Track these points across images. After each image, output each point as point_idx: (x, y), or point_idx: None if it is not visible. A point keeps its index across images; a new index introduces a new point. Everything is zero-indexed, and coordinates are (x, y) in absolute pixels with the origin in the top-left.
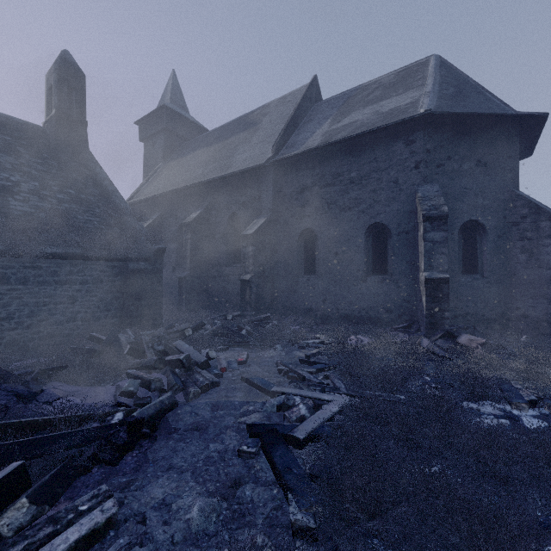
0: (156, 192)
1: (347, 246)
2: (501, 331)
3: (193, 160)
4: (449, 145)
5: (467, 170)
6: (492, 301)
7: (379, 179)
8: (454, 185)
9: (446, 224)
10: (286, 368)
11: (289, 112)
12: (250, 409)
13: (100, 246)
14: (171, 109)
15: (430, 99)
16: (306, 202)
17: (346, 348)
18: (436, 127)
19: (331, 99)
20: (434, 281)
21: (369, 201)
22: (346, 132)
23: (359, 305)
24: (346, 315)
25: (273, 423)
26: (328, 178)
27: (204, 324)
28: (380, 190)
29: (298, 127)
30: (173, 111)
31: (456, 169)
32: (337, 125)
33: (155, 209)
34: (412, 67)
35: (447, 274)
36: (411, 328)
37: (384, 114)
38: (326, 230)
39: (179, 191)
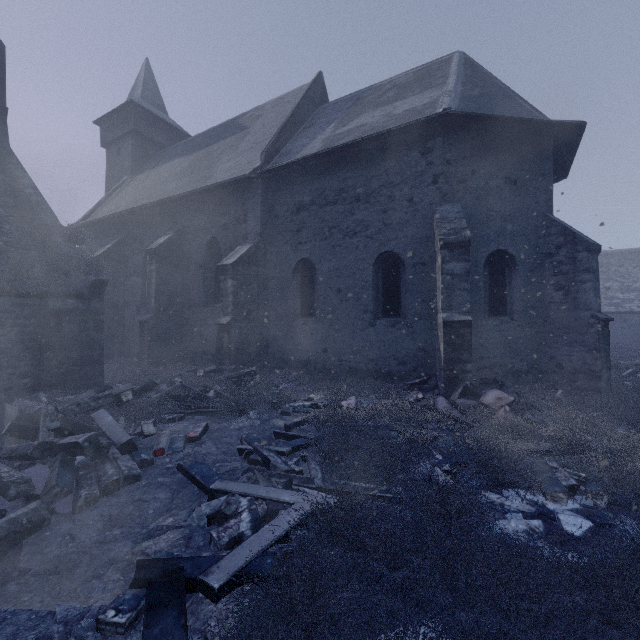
0: (116, 210)
1: (352, 281)
2: (533, 385)
3: (167, 171)
4: (474, 156)
5: (495, 189)
6: (523, 349)
7: (390, 197)
8: (479, 206)
9: (468, 252)
10: (249, 446)
11: (286, 114)
12: (167, 523)
13: (1, 276)
14: (142, 107)
15: (452, 99)
16: (302, 225)
17: (339, 414)
18: (457, 133)
19: (338, 101)
20: (454, 324)
21: (379, 224)
22: (351, 137)
23: (366, 355)
24: (351, 368)
25: (192, 549)
26: (329, 195)
27: (155, 383)
28: (391, 211)
29: (296, 133)
30: (144, 109)
31: (482, 186)
32: (341, 129)
33: (115, 233)
34: (433, 65)
35: (469, 315)
36: (427, 384)
37: (397, 116)
38: (327, 260)
39: (144, 209)
